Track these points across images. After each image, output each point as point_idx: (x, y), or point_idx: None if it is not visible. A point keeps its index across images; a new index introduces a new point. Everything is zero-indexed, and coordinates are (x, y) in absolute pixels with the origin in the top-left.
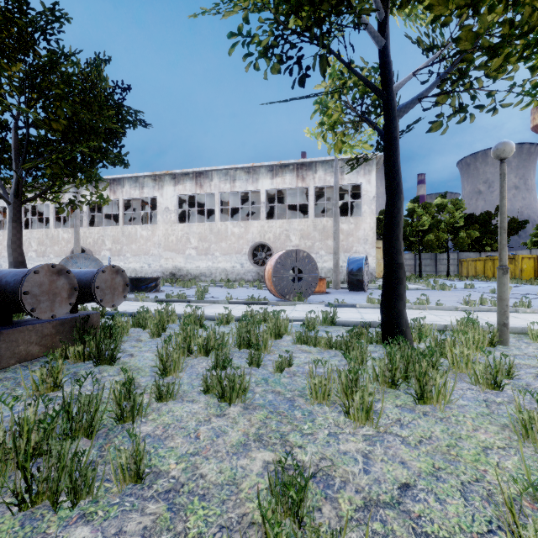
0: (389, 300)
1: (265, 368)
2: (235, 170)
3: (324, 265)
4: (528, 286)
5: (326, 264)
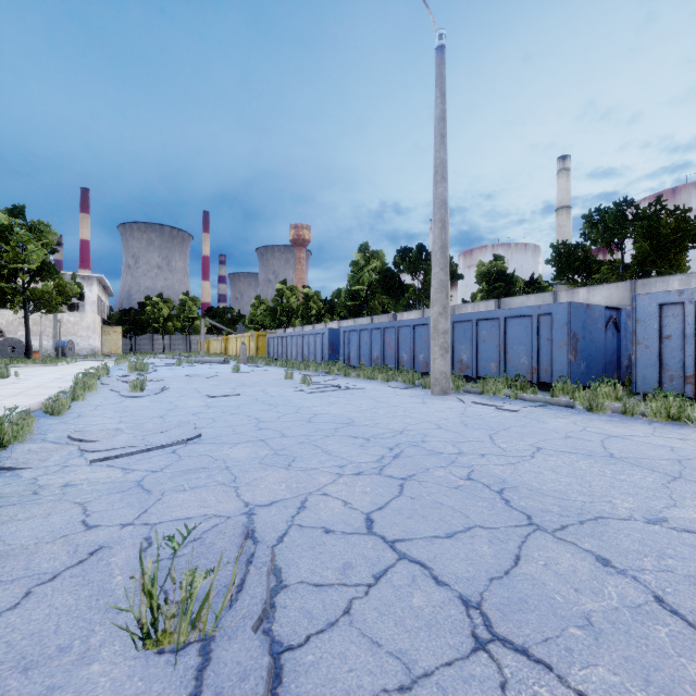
0: (27, 353)
1: None
2: None
3: None
4: None
5: None
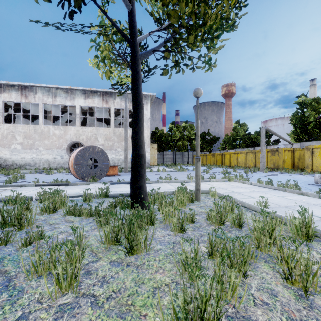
0: (135, 179)
1: (14, 245)
2: (56, 89)
3: (121, 157)
4: (218, 168)
5: (122, 157)
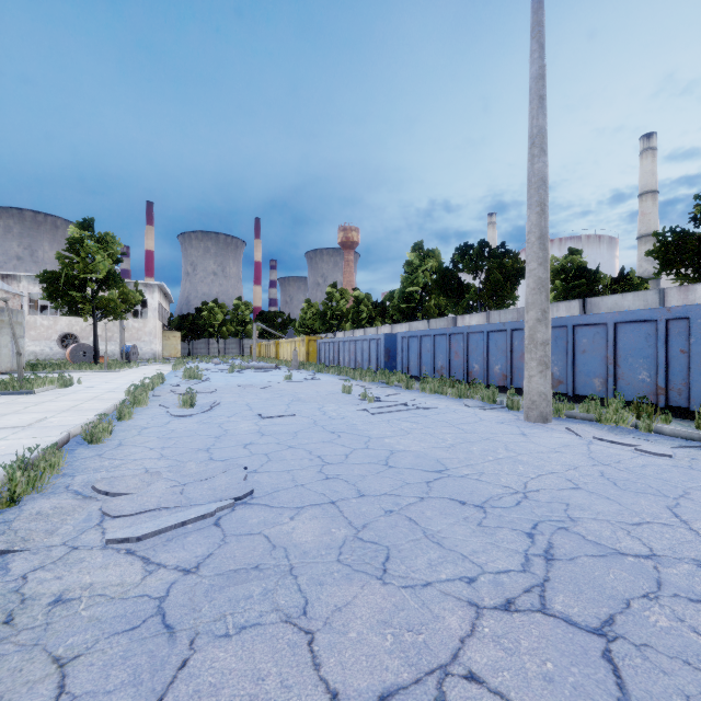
0: (95, 358)
1: None
2: None
3: None
4: None
5: None
